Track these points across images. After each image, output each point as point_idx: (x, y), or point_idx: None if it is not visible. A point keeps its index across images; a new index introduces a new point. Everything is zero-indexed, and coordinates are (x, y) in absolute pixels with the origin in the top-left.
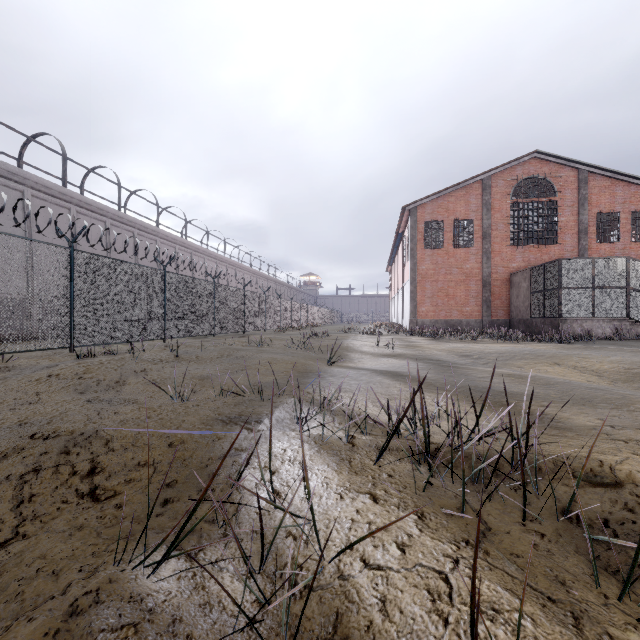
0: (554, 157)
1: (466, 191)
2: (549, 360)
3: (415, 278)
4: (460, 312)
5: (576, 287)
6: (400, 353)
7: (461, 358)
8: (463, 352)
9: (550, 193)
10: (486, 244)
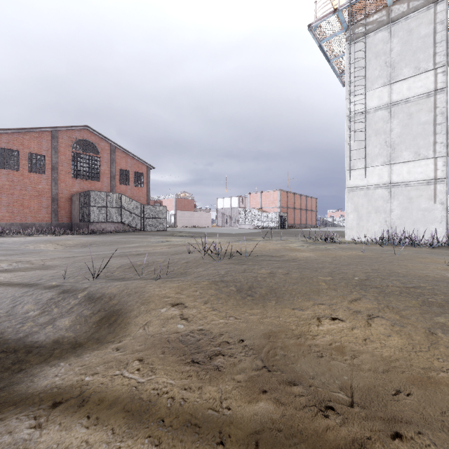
0: (98, 133)
1: (39, 135)
2: (49, 242)
3: None
4: (34, 218)
5: (98, 206)
6: None
7: None
8: (1, 242)
9: (96, 152)
10: (55, 174)
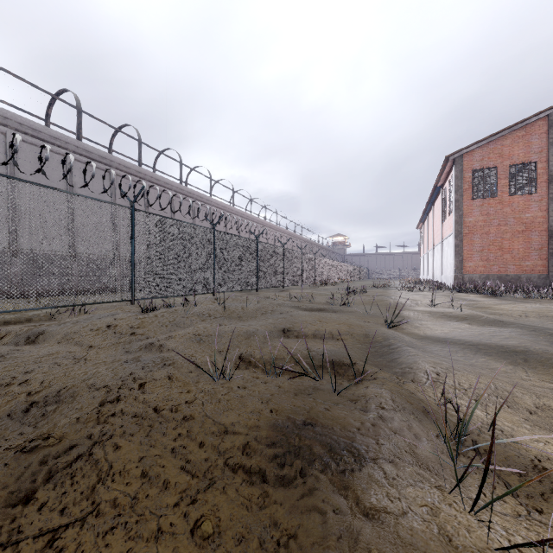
0: None
1: (526, 131)
2: None
3: (461, 231)
4: (518, 267)
5: None
6: (471, 314)
7: None
8: None
9: None
10: None
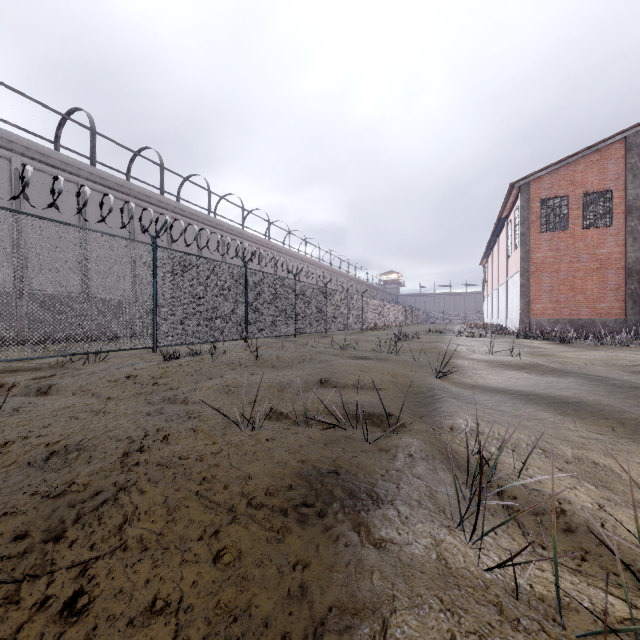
0: None
1: (601, 155)
2: None
3: (527, 269)
4: (592, 309)
5: None
6: (530, 363)
7: (635, 374)
8: (631, 364)
9: None
10: (632, 221)
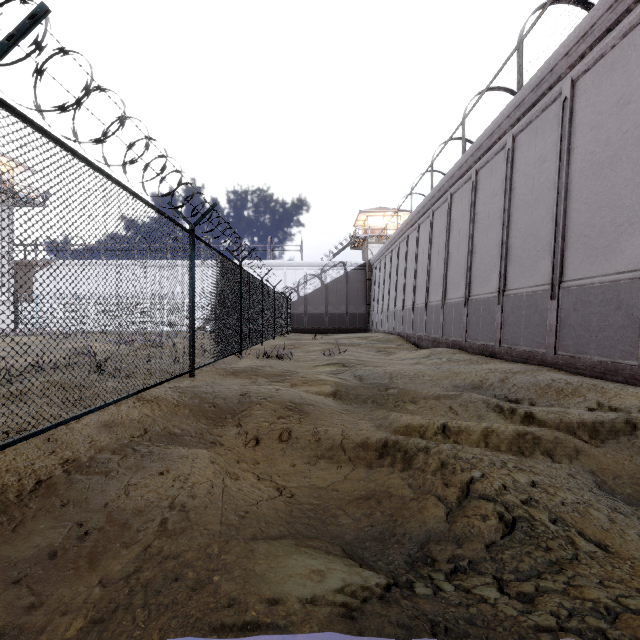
0: None
1: None
2: None
3: None
4: None
5: None
6: None
7: None
8: None
9: None
10: None
